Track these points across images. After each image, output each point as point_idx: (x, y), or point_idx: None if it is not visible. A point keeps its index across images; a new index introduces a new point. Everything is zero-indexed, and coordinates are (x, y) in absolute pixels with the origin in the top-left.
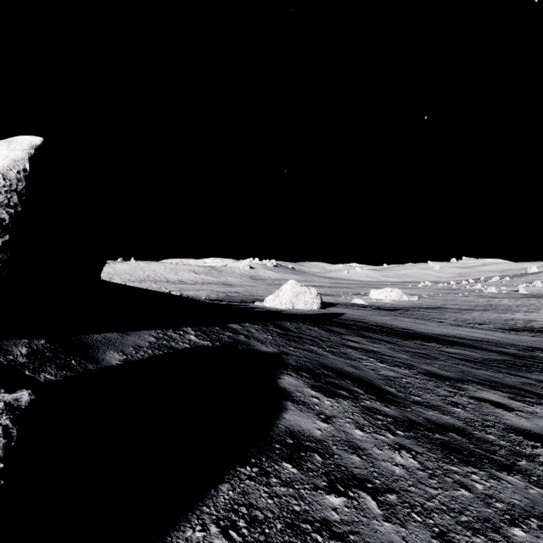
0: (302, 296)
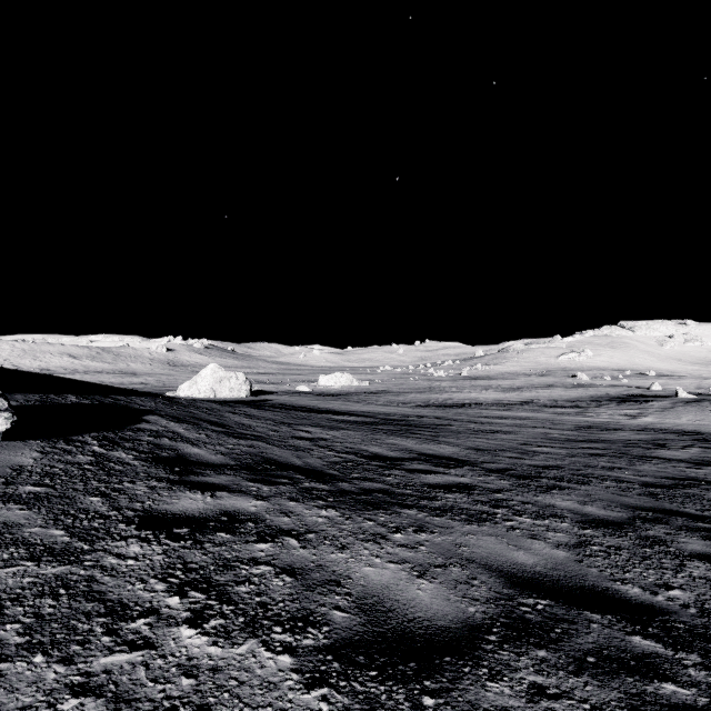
0: (227, 382)
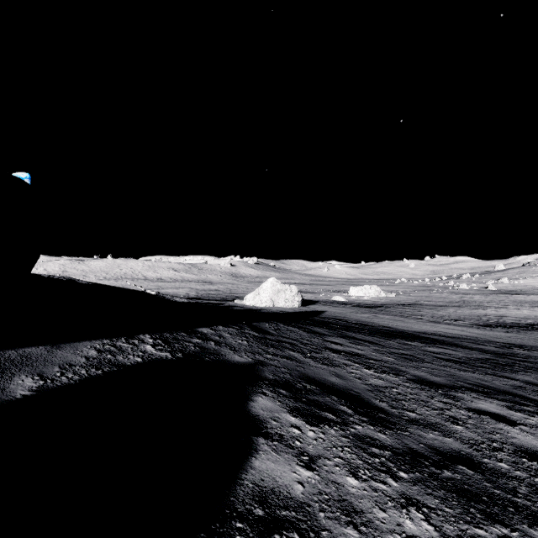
0: (283, 294)
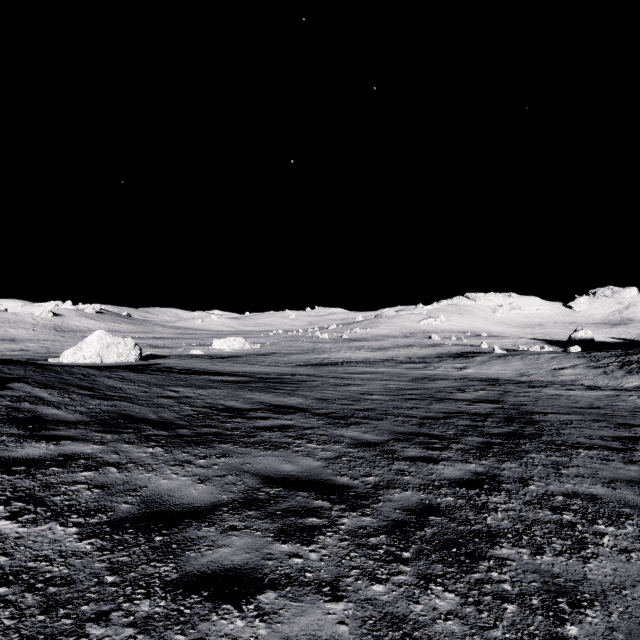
0: (115, 348)
